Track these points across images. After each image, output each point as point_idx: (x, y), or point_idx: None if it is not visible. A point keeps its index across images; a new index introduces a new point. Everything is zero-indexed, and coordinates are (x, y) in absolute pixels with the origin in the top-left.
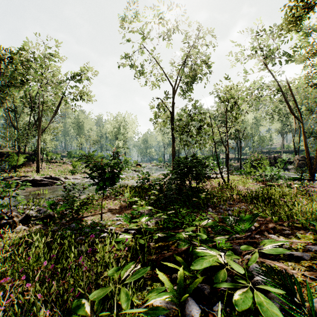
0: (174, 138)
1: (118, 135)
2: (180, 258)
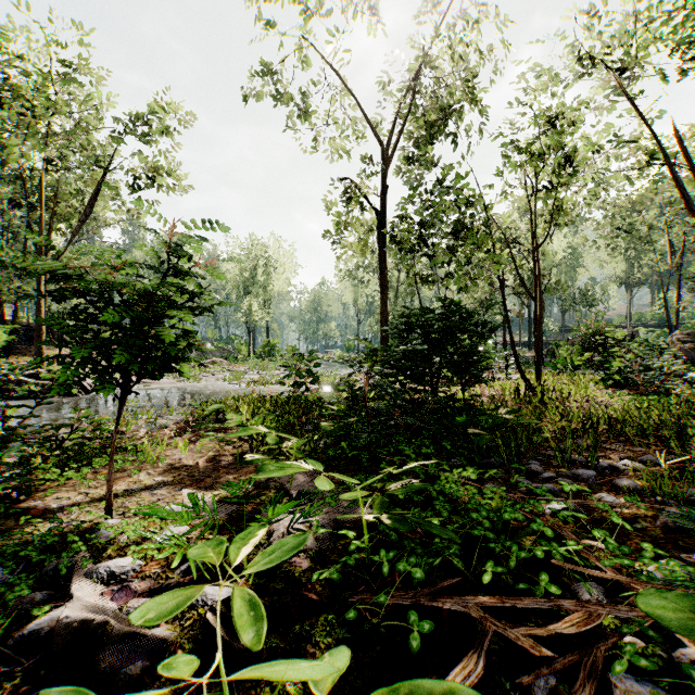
0: (386, 280)
1: (251, 287)
2: None
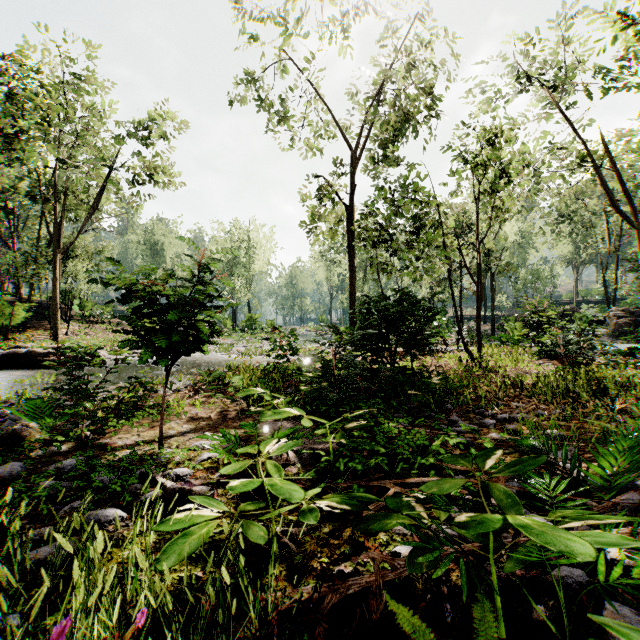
0: (354, 265)
1: (234, 267)
2: (415, 621)
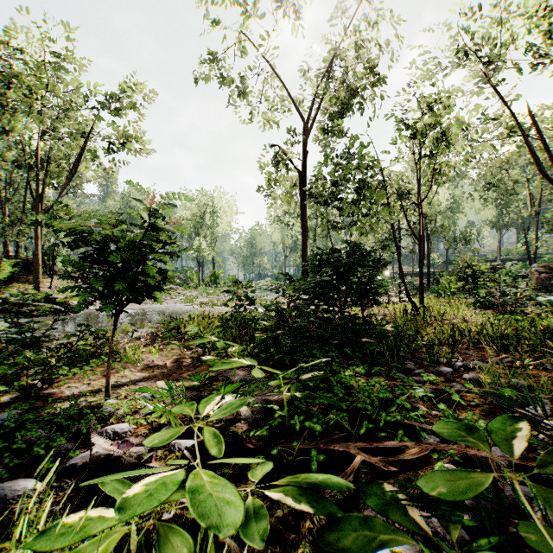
0: (306, 225)
1: (200, 229)
2: None
